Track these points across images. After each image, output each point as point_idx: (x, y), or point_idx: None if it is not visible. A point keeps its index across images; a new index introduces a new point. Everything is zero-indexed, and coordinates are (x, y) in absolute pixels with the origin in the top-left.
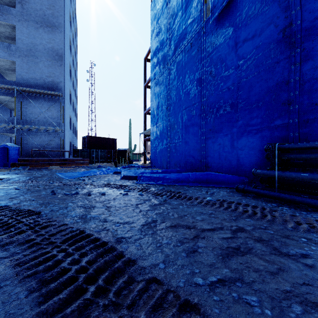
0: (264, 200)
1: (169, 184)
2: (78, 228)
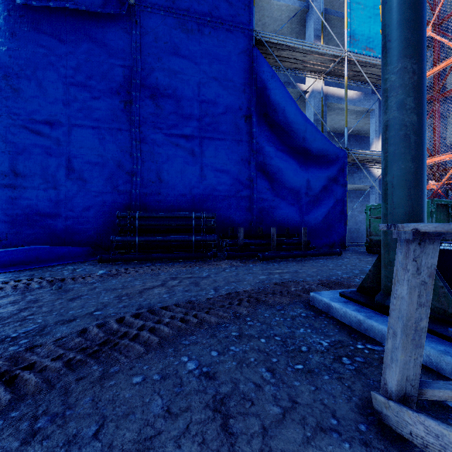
0: (136, 263)
1: None
2: (80, 330)
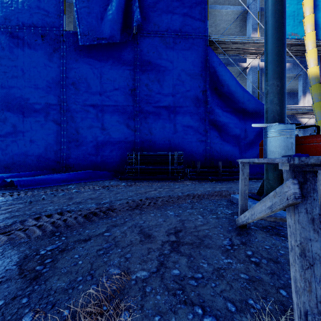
0: (139, 181)
1: (65, 183)
2: (126, 202)
